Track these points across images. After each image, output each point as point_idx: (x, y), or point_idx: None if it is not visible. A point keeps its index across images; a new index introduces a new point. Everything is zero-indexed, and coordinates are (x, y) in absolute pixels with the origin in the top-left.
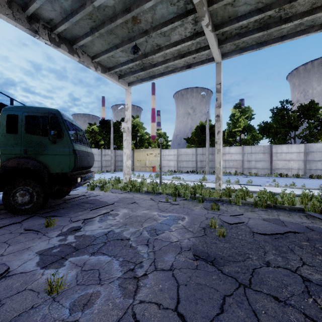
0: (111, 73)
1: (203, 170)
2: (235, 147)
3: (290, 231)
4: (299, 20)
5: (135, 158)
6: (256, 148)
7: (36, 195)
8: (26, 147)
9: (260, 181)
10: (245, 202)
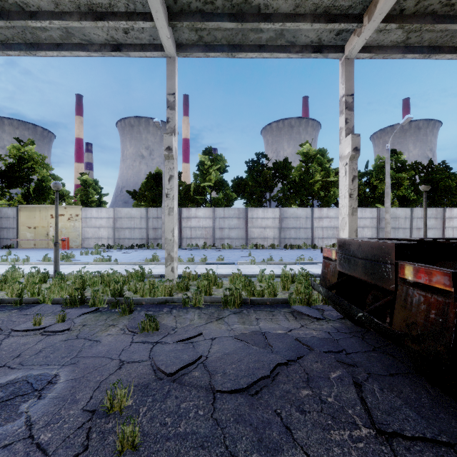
0: None
1: (158, 242)
2: (204, 209)
3: (278, 364)
4: (280, 24)
5: (23, 223)
6: (230, 211)
7: None
8: None
9: (235, 256)
10: (210, 299)
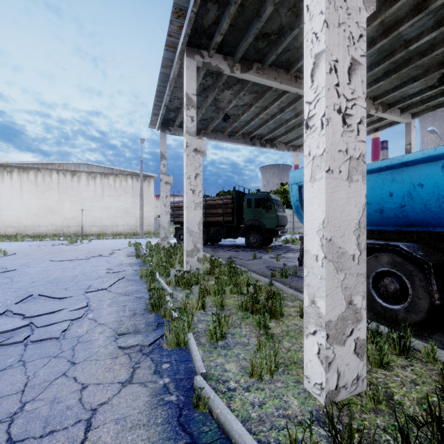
0: (301, 148)
1: None
2: None
3: None
4: None
5: None
6: None
7: (259, 240)
8: (255, 215)
9: None
10: None
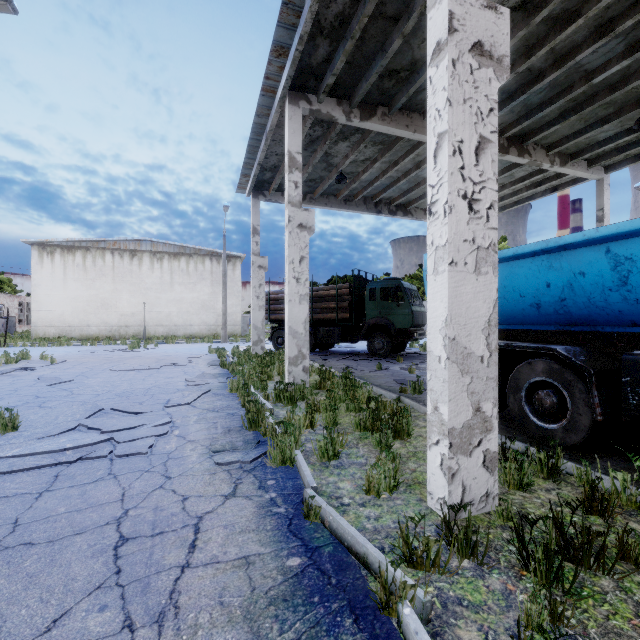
0: None
1: None
2: None
3: None
4: None
5: None
6: None
7: (387, 344)
8: (381, 310)
9: None
10: None
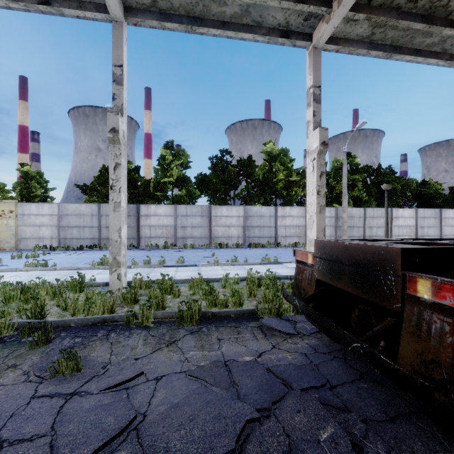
0: None
1: None
2: (164, 206)
3: (247, 421)
4: None
5: None
6: (193, 208)
7: None
8: None
9: (197, 256)
10: (163, 314)
